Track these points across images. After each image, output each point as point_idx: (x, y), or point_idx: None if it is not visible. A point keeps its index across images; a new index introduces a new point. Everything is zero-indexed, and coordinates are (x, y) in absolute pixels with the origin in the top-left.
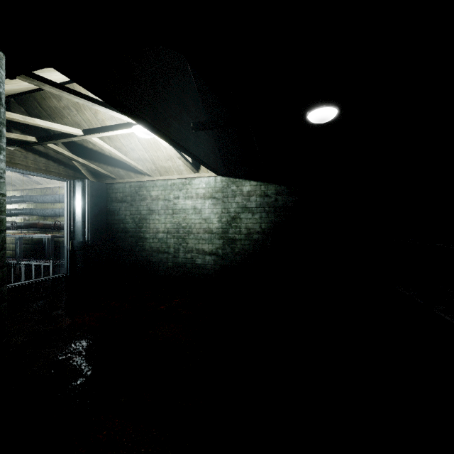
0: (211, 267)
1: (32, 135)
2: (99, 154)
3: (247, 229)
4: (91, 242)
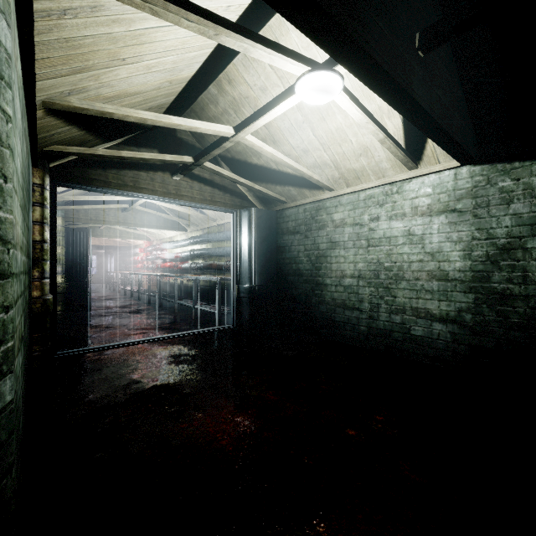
0: (444, 345)
1: None
2: (265, 170)
3: None
4: (257, 287)
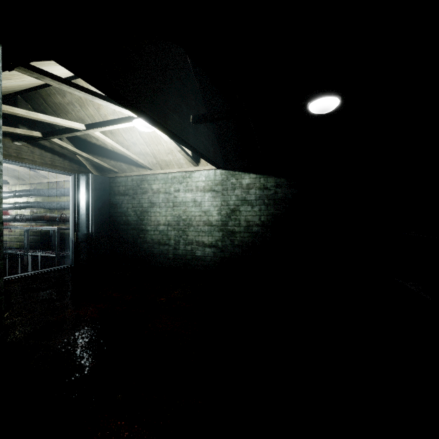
0: (210, 259)
1: (38, 130)
2: (102, 148)
3: (246, 221)
4: (94, 234)
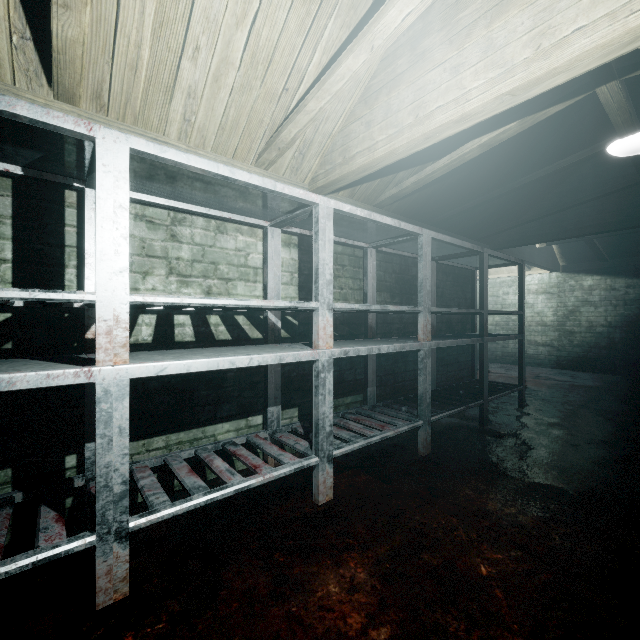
0: (544, 357)
1: None
2: None
3: (588, 322)
4: None
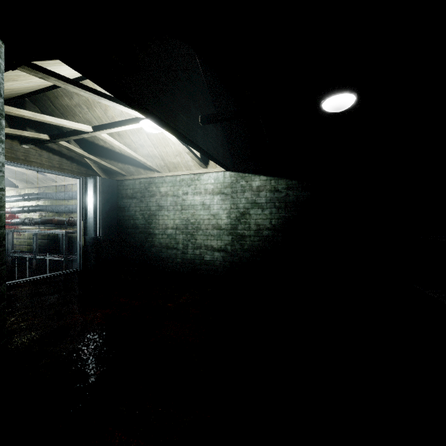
0: (219, 263)
1: (46, 133)
2: (110, 151)
3: (256, 225)
4: (102, 237)
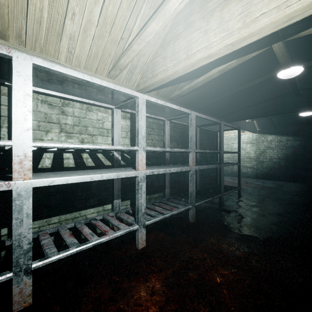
0: (250, 173)
1: None
2: None
3: (269, 157)
4: None
